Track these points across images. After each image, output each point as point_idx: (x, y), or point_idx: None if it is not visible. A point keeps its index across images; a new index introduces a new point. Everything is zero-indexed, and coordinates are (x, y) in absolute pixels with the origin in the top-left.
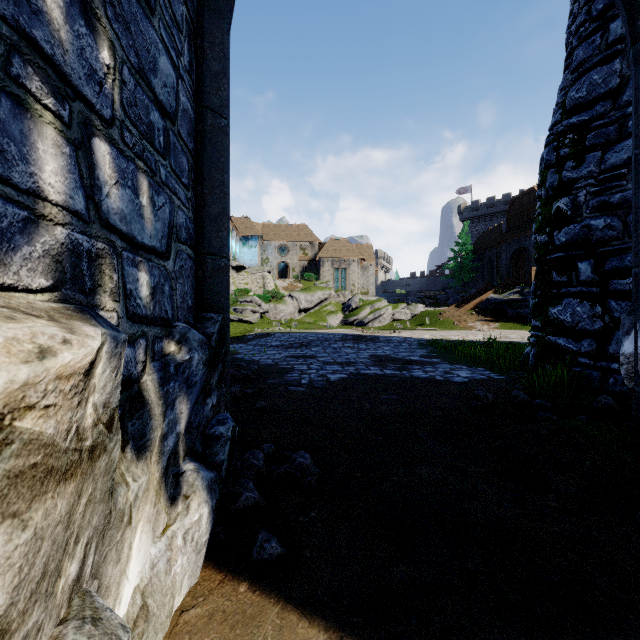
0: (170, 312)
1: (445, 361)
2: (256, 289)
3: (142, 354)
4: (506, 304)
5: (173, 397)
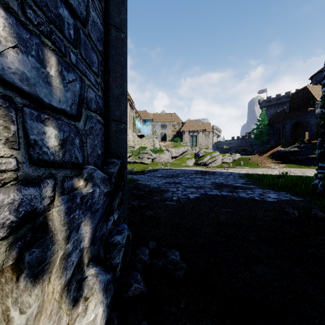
0: (80, 158)
1: (258, 187)
2: (150, 147)
3: (49, 191)
4: (289, 153)
5: (78, 221)
